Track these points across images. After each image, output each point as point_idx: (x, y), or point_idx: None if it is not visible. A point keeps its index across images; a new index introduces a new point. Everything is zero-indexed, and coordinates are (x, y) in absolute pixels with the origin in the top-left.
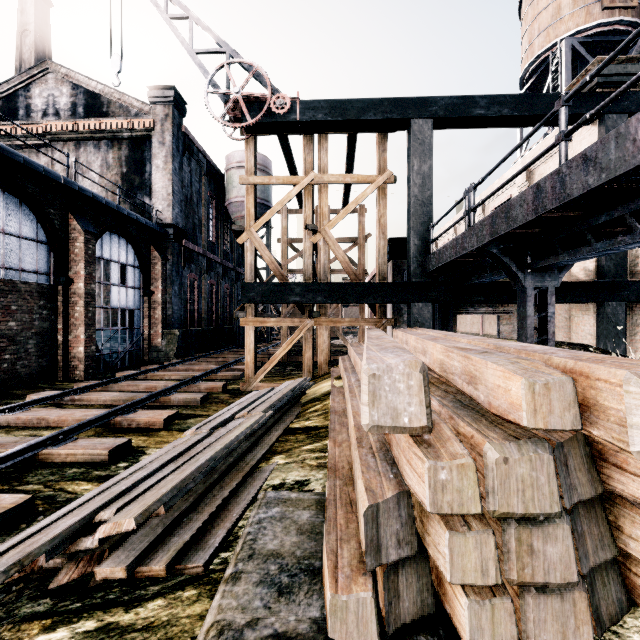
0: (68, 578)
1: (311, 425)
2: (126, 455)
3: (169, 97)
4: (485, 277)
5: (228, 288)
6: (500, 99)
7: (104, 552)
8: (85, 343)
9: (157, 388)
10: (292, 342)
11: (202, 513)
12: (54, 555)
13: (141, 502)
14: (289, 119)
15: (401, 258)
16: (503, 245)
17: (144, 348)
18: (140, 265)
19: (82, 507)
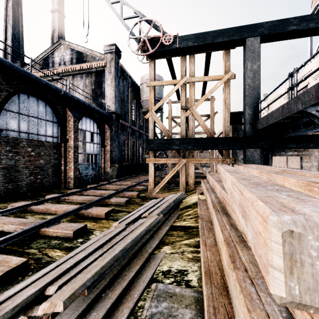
0: None
1: (186, 225)
2: (83, 234)
3: (113, 49)
4: (300, 131)
5: (142, 143)
6: (308, 17)
7: (48, 317)
8: (74, 170)
9: (105, 194)
10: (174, 171)
11: (114, 291)
12: None
13: (72, 284)
14: (172, 47)
15: (237, 123)
16: None
17: (101, 173)
18: (100, 132)
19: (41, 279)
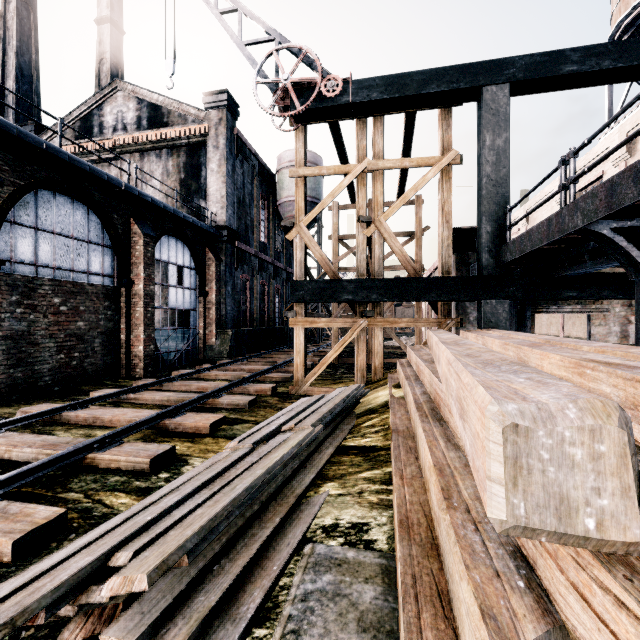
0: (74, 638)
1: (368, 444)
2: (169, 464)
3: (222, 101)
4: (582, 267)
5: (279, 288)
6: (599, 49)
7: (117, 606)
8: (145, 342)
9: (208, 389)
10: (344, 344)
11: (236, 561)
12: (56, 610)
13: (161, 547)
14: (341, 102)
15: (466, 250)
16: (617, 223)
17: (199, 347)
18: (196, 267)
19: (101, 540)
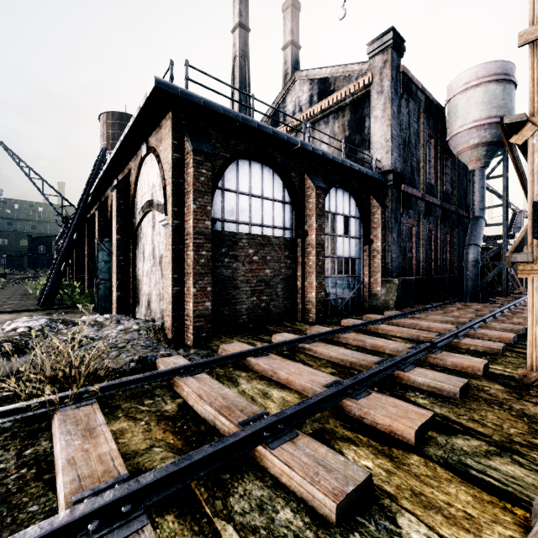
0: None
1: None
2: (363, 512)
3: (387, 42)
4: None
5: (448, 233)
6: None
7: None
8: (316, 289)
9: (384, 349)
10: None
11: None
12: None
13: None
14: None
15: None
16: None
17: (364, 295)
18: (360, 216)
19: None
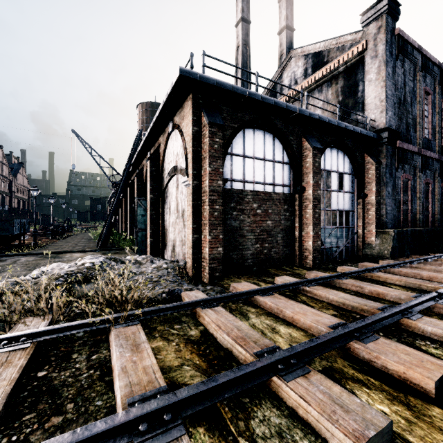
0: None
1: None
2: None
3: (382, 8)
4: None
5: None
6: None
7: None
8: (313, 238)
9: (385, 296)
10: None
11: None
12: None
13: None
14: None
15: None
16: None
17: (357, 245)
18: (354, 172)
19: None
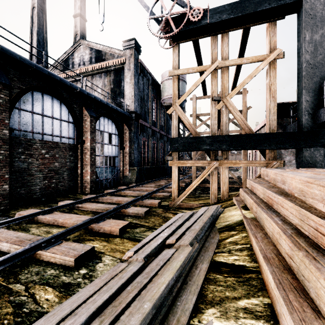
0: None
1: (236, 263)
2: (88, 260)
3: (132, 44)
4: None
5: (162, 145)
6: None
7: None
8: (90, 174)
9: (122, 201)
10: (203, 177)
11: None
12: None
13: None
14: (202, 24)
15: (282, 117)
16: None
17: (120, 177)
18: (118, 134)
19: None
